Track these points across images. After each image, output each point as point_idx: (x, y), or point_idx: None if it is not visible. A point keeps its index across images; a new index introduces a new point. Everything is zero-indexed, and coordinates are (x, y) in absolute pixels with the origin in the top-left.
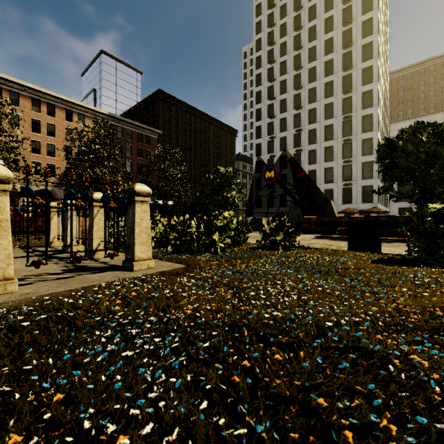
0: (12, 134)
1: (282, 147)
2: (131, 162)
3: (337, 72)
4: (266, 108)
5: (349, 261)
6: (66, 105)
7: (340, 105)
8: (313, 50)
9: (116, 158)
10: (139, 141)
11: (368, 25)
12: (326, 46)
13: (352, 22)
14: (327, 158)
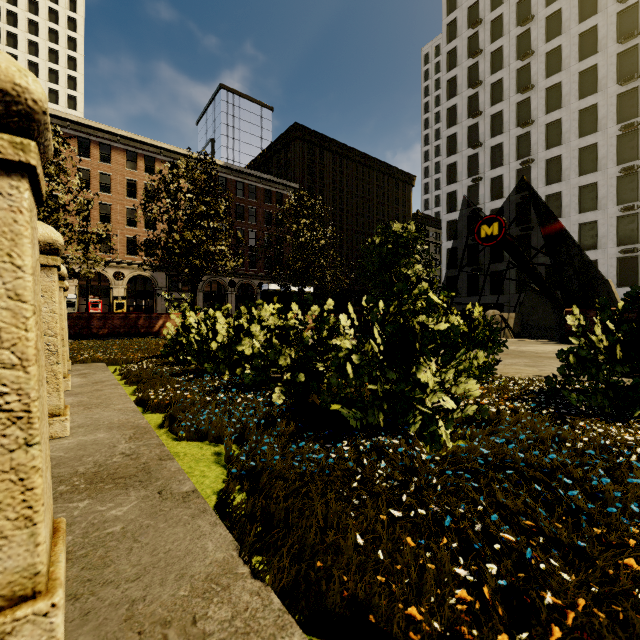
0: (103, 202)
1: (493, 194)
2: (255, 233)
3: (606, 48)
4: (464, 132)
5: None
6: (169, 157)
7: (613, 106)
8: (556, 18)
9: (220, 215)
10: (266, 202)
11: None
12: (582, 6)
13: None
14: (585, 206)
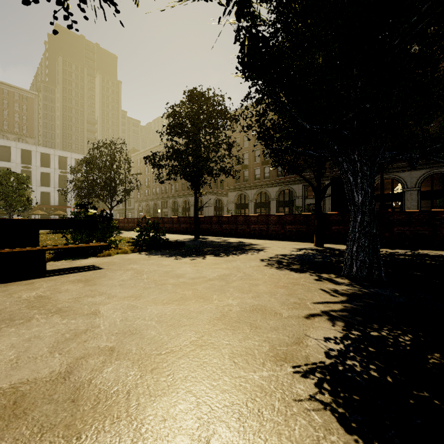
0: None
1: None
2: None
3: None
4: None
5: None
6: None
7: None
8: None
9: None
10: None
11: None
12: None
13: None
14: None
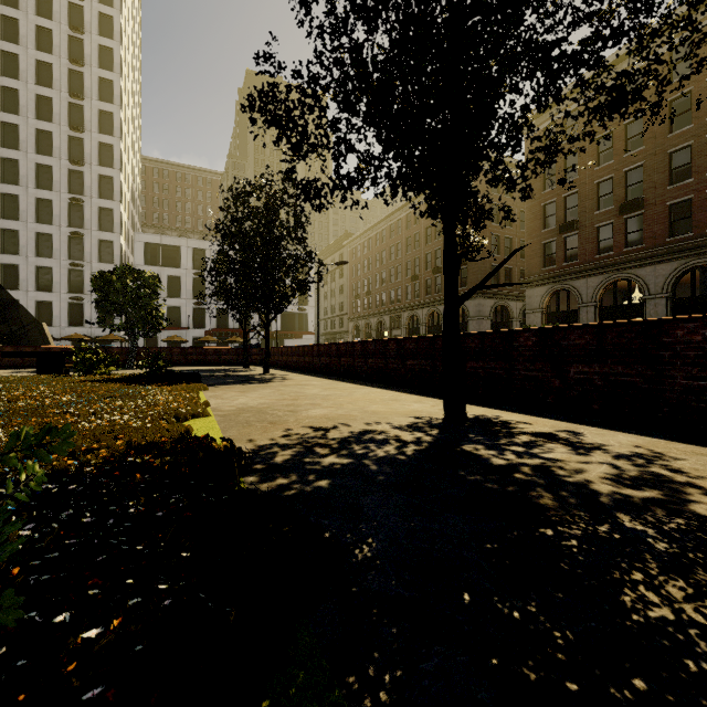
0: None
1: None
2: None
3: (60, 124)
4: None
5: (29, 378)
6: None
7: (66, 176)
8: (14, 59)
9: None
10: None
11: (108, 87)
12: (40, 70)
13: (84, 66)
14: (42, 251)
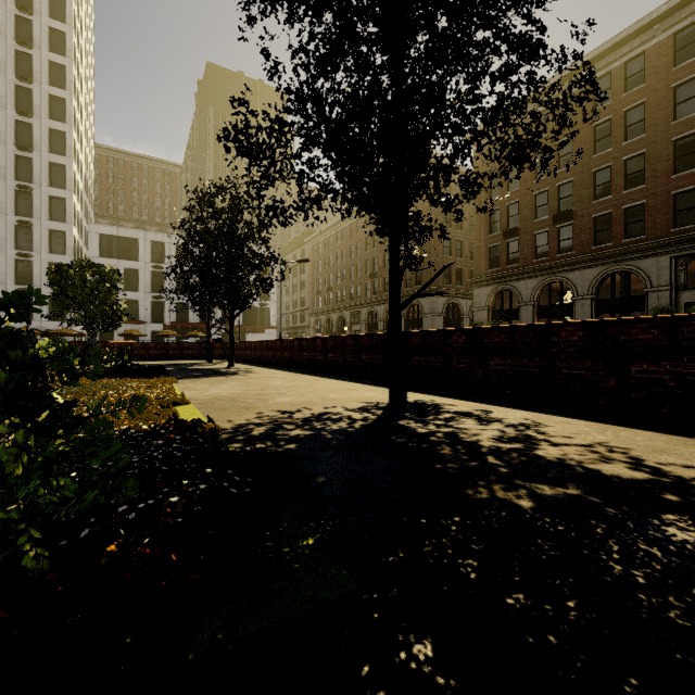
0: None
1: None
2: None
3: (6, 107)
4: None
5: None
6: None
7: (13, 162)
8: None
9: None
10: None
11: (60, 72)
12: None
13: (33, 48)
14: None
